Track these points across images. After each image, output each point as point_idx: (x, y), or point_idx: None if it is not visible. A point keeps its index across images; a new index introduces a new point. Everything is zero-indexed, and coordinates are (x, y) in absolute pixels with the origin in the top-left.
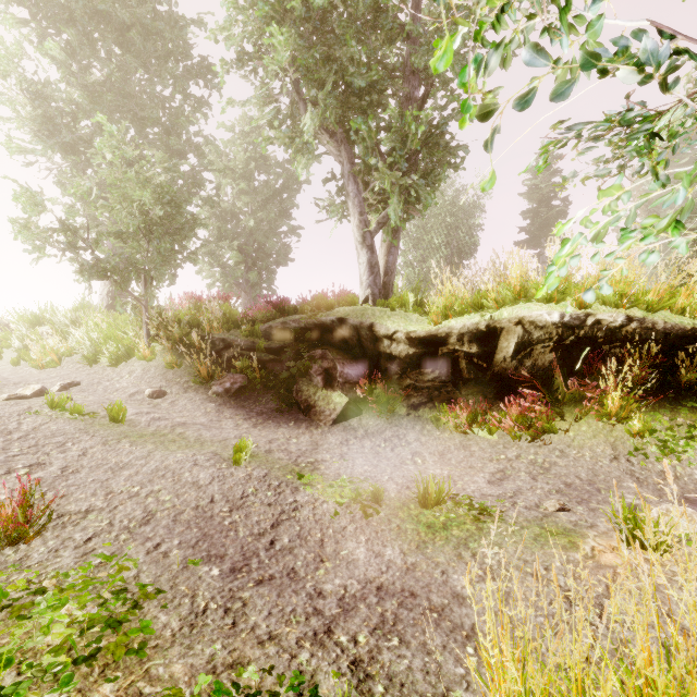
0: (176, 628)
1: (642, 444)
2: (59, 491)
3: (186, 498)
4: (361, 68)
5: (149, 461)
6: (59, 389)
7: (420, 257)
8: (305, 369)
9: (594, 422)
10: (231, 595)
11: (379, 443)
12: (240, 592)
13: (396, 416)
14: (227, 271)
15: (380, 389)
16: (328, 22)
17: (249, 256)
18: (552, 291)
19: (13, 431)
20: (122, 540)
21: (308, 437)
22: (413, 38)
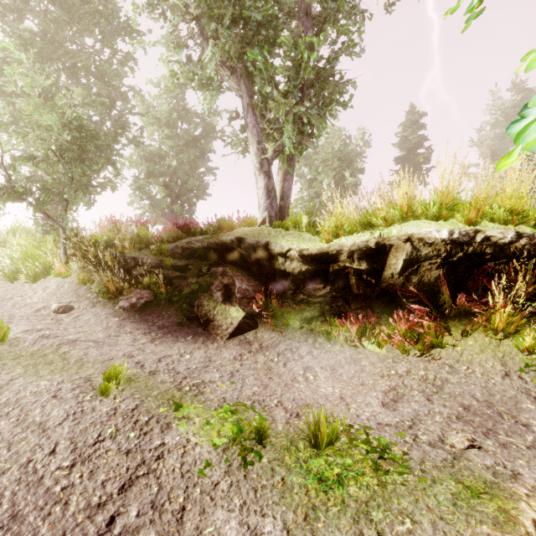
0: None
1: (531, 360)
2: None
3: (20, 448)
4: (257, 2)
5: (3, 391)
6: None
7: (314, 194)
8: (206, 285)
9: (480, 336)
10: None
11: (272, 358)
12: None
13: (290, 329)
14: (154, 203)
15: (275, 304)
16: None
17: (173, 191)
18: (442, 208)
19: None
20: None
21: (203, 352)
22: None
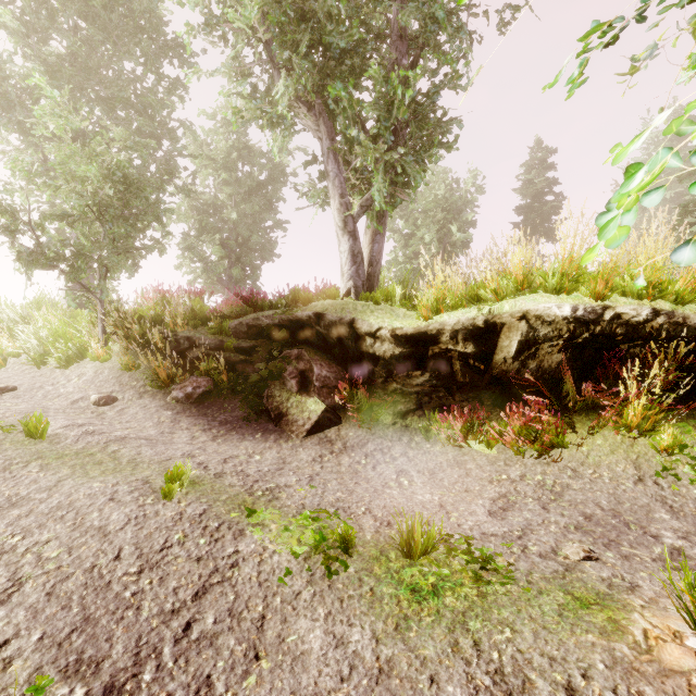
0: None
1: (670, 463)
2: None
3: (82, 553)
4: (340, 25)
5: (53, 494)
6: None
7: (412, 254)
8: (278, 371)
9: (610, 434)
10: None
11: (359, 459)
12: None
13: (381, 426)
14: (208, 267)
15: (362, 394)
16: None
17: (233, 251)
18: (563, 279)
19: None
20: None
21: (275, 452)
22: None
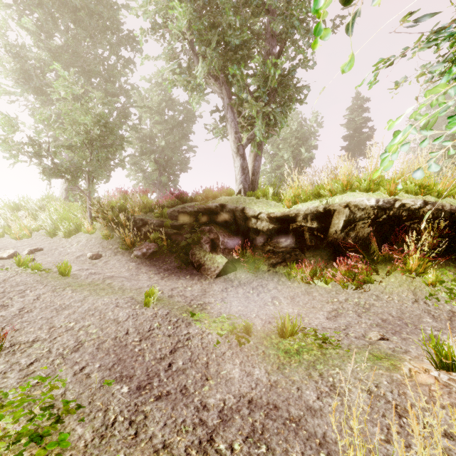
0: (89, 439)
1: (434, 291)
2: (14, 326)
3: (108, 331)
4: (236, 31)
5: (84, 303)
6: (27, 253)
7: (275, 167)
8: (197, 239)
9: (399, 275)
10: (136, 409)
11: (249, 290)
12: (142, 407)
13: (260, 271)
14: (146, 175)
15: (249, 253)
16: (213, 1)
17: (162, 165)
18: (370, 183)
19: None
20: (56, 364)
21: (199, 286)
22: (271, 12)
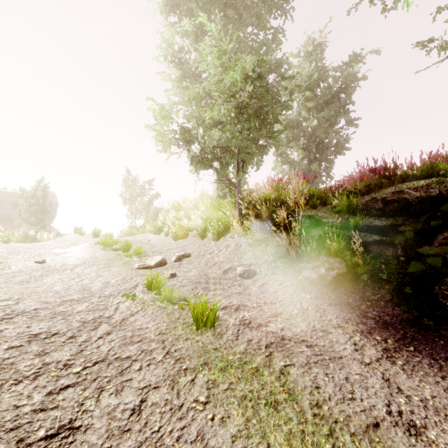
0: None
1: None
2: None
3: None
4: None
5: None
6: (174, 260)
7: None
8: None
9: None
10: None
11: None
12: None
13: None
14: (294, 165)
15: None
16: None
17: (311, 151)
18: None
19: (103, 323)
20: None
21: None
22: None
